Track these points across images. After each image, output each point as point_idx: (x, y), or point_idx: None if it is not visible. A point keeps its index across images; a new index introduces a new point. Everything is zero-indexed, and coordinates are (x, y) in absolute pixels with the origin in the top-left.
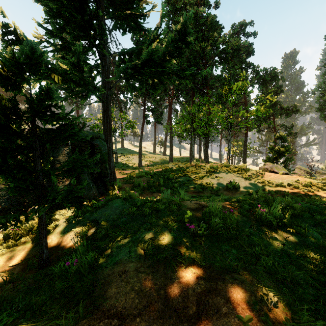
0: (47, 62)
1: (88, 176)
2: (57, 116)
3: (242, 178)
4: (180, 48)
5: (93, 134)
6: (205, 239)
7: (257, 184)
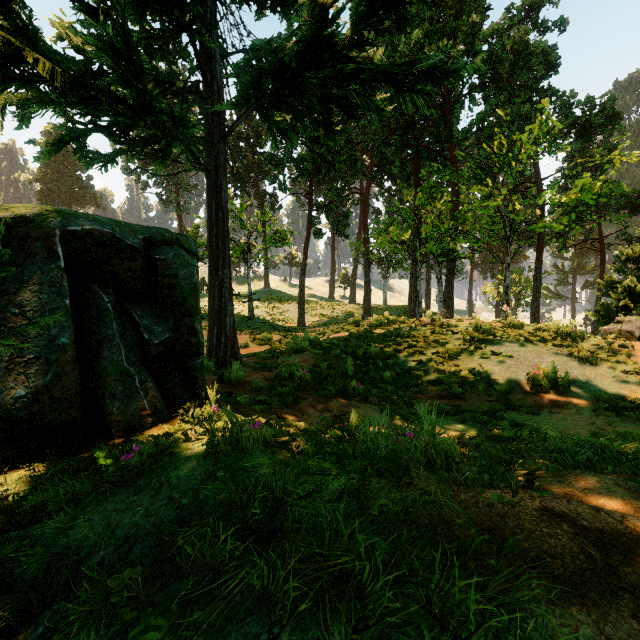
0: (37, 37)
1: (131, 354)
2: None
3: (571, 357)
4: (402, 1)
5: (158, 233)
6: None
7: (625, 376)
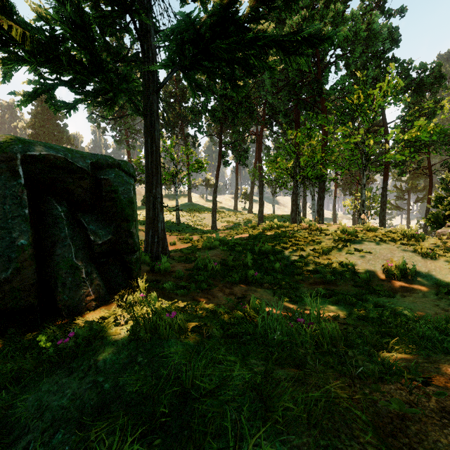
0: (12, 11)
1: (80, 252)
2: None
3: (415, 253)
4: None
5: (103, 159)
6: None
7: None
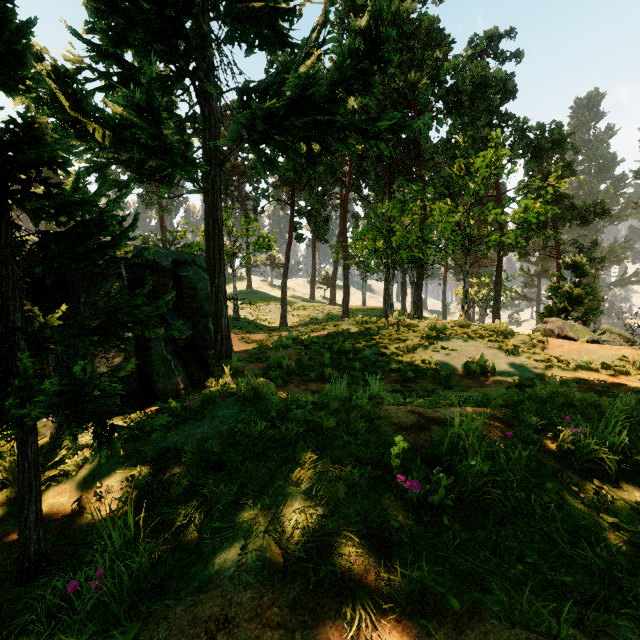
0: (83, 101)
1: (168, 346)
2: (70, 198)
3: (500, 350)
4: (367, 71)
5: (181, 256)
6: (450, 520)
7: (535, 363)
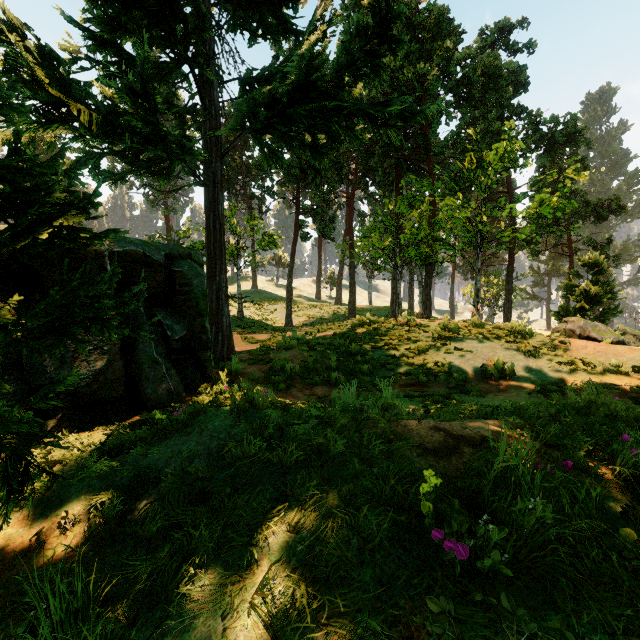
0: (70, 84)
1: (159, 347)
2: (13, 165)
3: (519, 351)
4: (376, 53)
5: (175, 250)
6: (511, 601)
7: (558, 366)
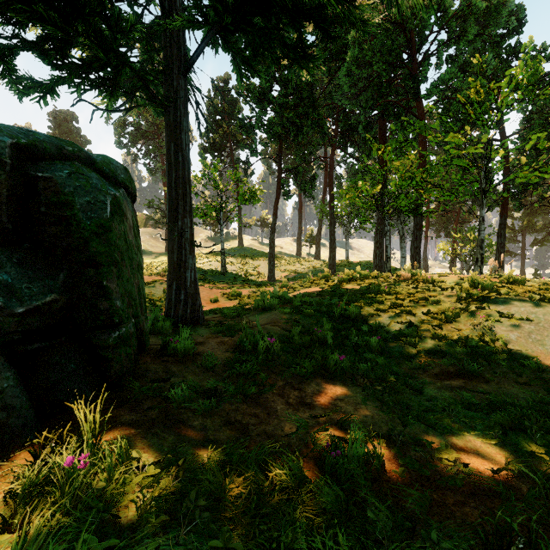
0: None
1: None
2: None
3: None
4: None
5: (51, 143)
6: None
7: None
